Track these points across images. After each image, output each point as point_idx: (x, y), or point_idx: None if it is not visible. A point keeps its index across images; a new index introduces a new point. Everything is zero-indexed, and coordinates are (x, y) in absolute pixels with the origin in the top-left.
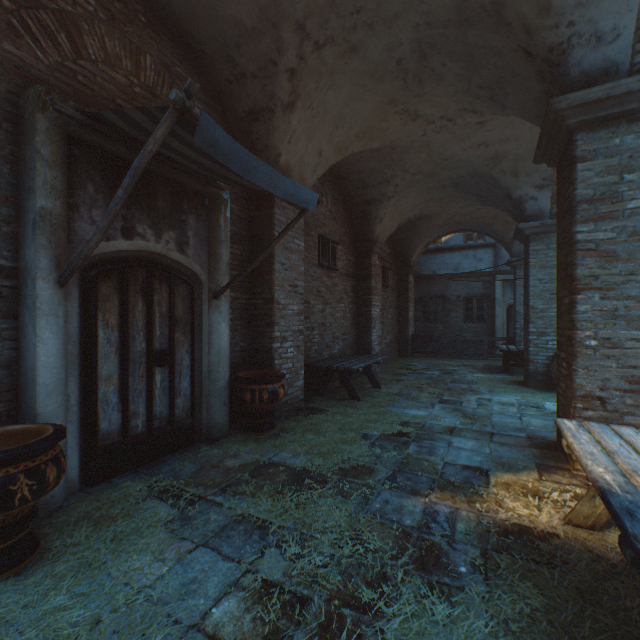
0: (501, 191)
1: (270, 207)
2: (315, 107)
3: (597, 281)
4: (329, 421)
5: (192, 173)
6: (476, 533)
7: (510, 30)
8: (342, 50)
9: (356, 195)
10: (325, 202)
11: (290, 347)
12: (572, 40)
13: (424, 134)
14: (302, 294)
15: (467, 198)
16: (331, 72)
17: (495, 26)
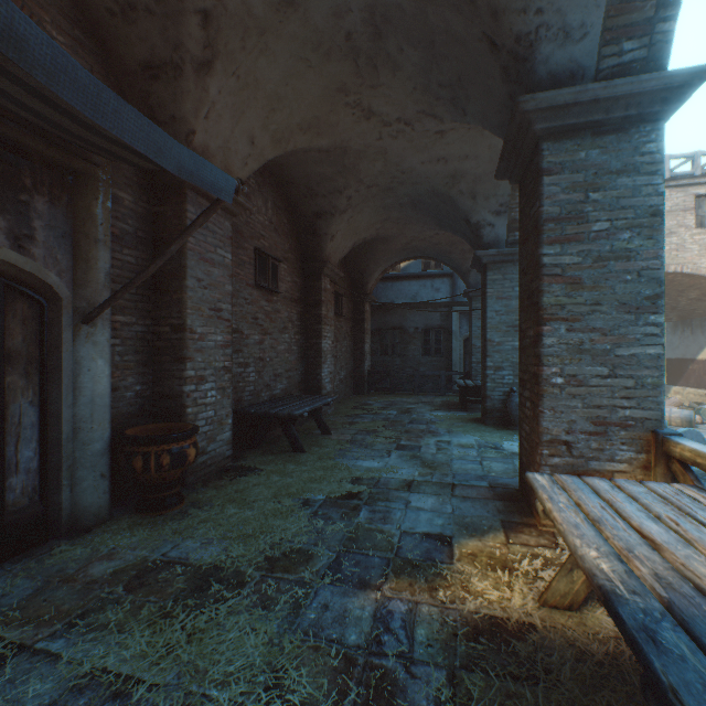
0: (460, 214)
1: (180, 202)
2: (242, 75)
3: (563, 311)
4: (262, 485)
5: (37, 129)
6: (441, 641)
7: (475, 10)
8: (275, 1)
9: (303, 205)
10: (264, 209)
11: (211, 390)
12: (540, 31)
13: (380, 138)
14: (229, 321)
15: (426, 221)
16: (262, 30)
17: (459, 3)
